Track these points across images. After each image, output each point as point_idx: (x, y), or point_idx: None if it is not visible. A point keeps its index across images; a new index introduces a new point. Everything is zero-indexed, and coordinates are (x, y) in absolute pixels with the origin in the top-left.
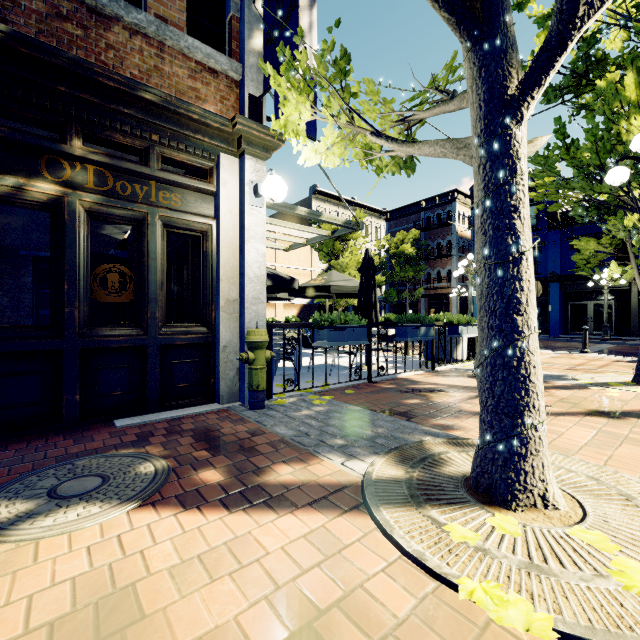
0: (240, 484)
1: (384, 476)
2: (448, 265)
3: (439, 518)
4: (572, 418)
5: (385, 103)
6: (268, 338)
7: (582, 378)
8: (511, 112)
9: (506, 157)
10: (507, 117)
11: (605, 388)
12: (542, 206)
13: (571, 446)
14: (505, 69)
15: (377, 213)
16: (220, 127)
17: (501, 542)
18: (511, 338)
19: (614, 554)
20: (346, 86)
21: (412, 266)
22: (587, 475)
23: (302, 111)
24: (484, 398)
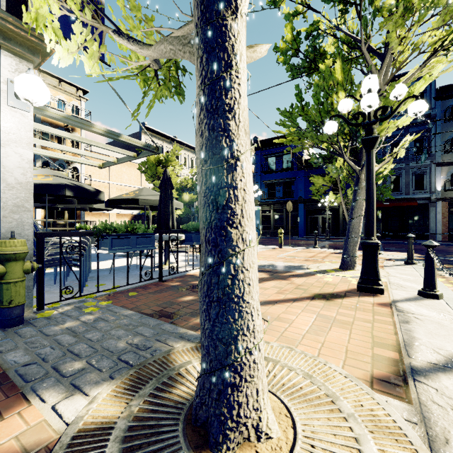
0: None
1: (94, 422)
2: None
3: None
4: (302, 303)
5: (147, 20)
6: (27, 249)
7: (312, 267)
8: None
9: (222, 50)
10: (222, 4)
11: (324, 274)
12: (289, 148)
13: (297, 334)
14: None
15: (193, 149)
16: None
17: None
18: (225, 253)
19: None
20: None
21: None
22: (304, 372)
23: (50, 3)
24: (203, 320)
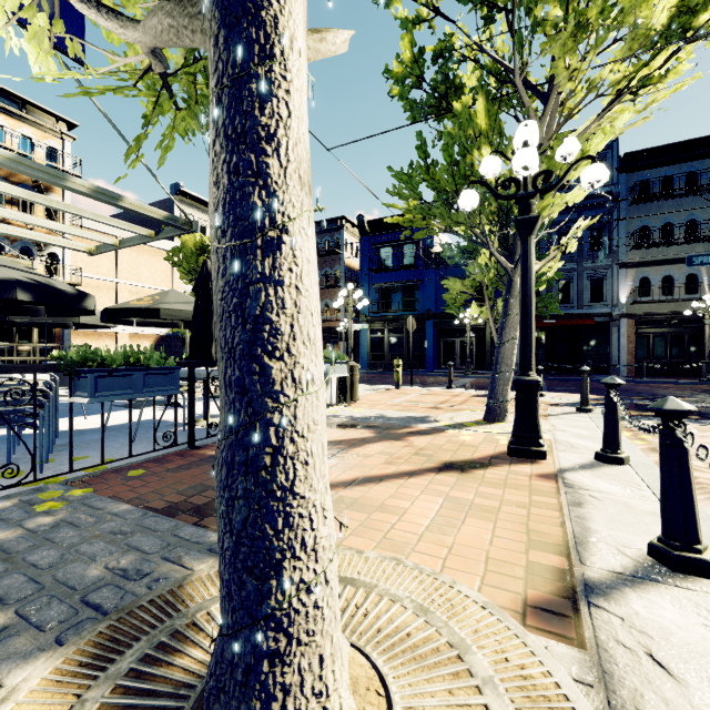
0: None
1: None
2: (336, 296)
3: None
4: (423, 479)
5: None
6: None
7: (443, 419)
8: None
9: (254, 23)
10: None
11: (461, 430)
12: (409, 232)
13: (411, 533)
14: None
15: None
16: None
17: None
18: (260, 407)
19: None
20: None
21: None
22: (416, 604)
23: None
24: (221, 532)
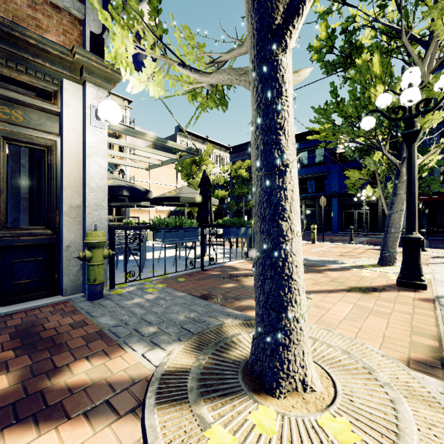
0: (25, 390)
1: (175, 367)
2: None
3: (208, 416)
4: (338, 294)
5: (199, 47)
6: (106, 238)
7: (348, 262)
8: (277, 40)
9: (274, 80)
10: (274, 44)
11: (361, 269)
12: (323, 144)
13: (334, 320)
14: (273, 2)
15: (224, 148)
16: (60, 55)
17: (257, 443)
18: (277, 241)
19: (355, 443)
20: (159, 23)
21: (246, 185)
22: (342, 349)
23: (127, 44)
24: (257, 294)
